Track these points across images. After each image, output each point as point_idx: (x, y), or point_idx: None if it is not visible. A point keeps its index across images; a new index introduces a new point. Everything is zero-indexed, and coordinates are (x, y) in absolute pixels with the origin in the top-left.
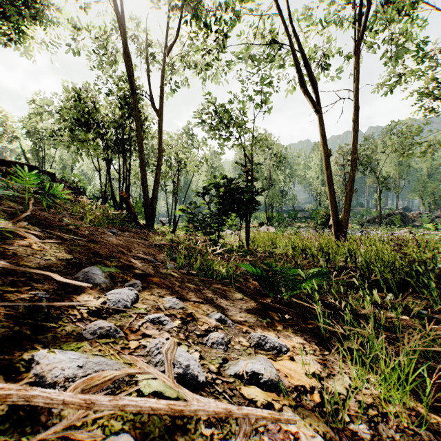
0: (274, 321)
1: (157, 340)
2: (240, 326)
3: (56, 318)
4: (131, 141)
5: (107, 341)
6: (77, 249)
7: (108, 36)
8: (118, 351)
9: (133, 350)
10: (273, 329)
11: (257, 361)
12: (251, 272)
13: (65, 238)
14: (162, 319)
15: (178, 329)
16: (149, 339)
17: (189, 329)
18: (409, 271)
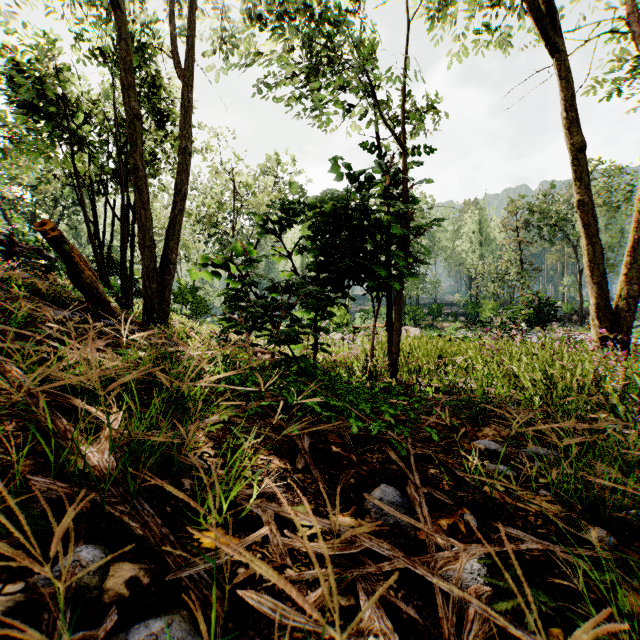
0: None
1: None
2: None
3: None
4: None
5: None
6: None
7: None
8: None
9: None
10: None
11: None
12: None
13: None
14: None
15: None
16: None
17: None
18: None
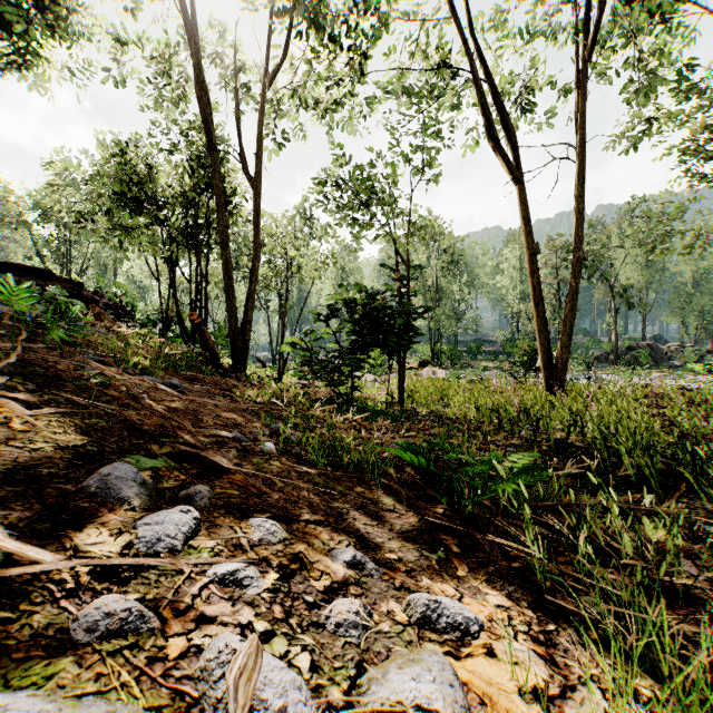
0: (451, 556)
1: (222, 642)
2: (389, 573)
3: (18, 596)
4: (209, 229)
5: (118, 646)
6: (100, 423)
7: (171, 55)
8: (140, 671)
9: (173, 662)
10: (450, 576)
11: (424, 670)
12: (409, 461)
13: (80, 402)
14: (241, 575)
15: (272, 595)
16: (210, 628)
17: (293, 590)
18: (683, 456)
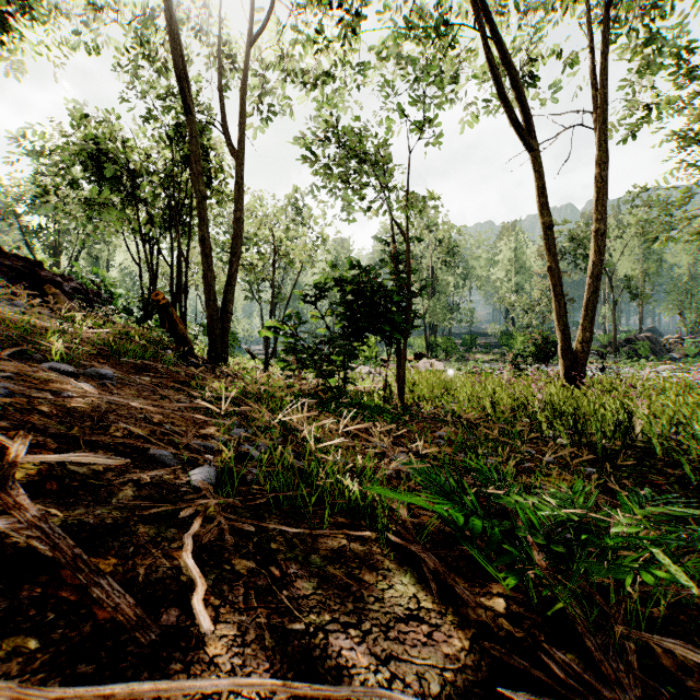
0: None
1: None
2: None
3: None
4: (190, 208)
5: None
6: None
7: (148, 18)
8: None
9: None
10: None
11: None
12: (445, 514)
13: None
14: None
15: None
16: None
17: None
18: None
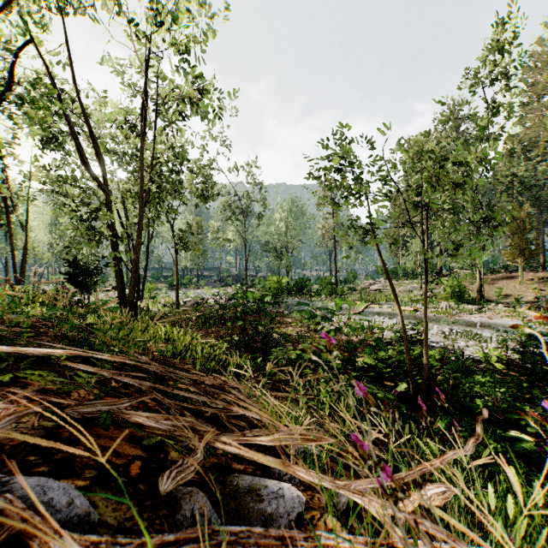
0: None
1: None
2: None
3: None
4: None
5: None
6: None
7: None
8: None
9: None
10: None
11: None
12: None
13: None
14: None
15: None
16: None
17: None
18: None
